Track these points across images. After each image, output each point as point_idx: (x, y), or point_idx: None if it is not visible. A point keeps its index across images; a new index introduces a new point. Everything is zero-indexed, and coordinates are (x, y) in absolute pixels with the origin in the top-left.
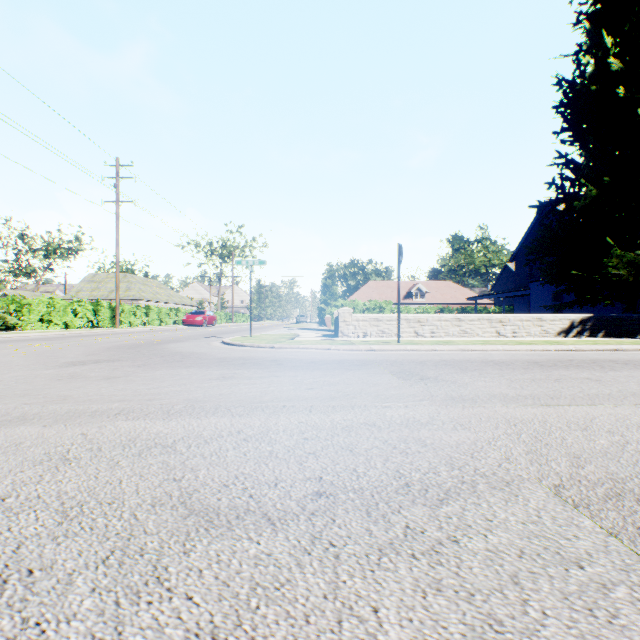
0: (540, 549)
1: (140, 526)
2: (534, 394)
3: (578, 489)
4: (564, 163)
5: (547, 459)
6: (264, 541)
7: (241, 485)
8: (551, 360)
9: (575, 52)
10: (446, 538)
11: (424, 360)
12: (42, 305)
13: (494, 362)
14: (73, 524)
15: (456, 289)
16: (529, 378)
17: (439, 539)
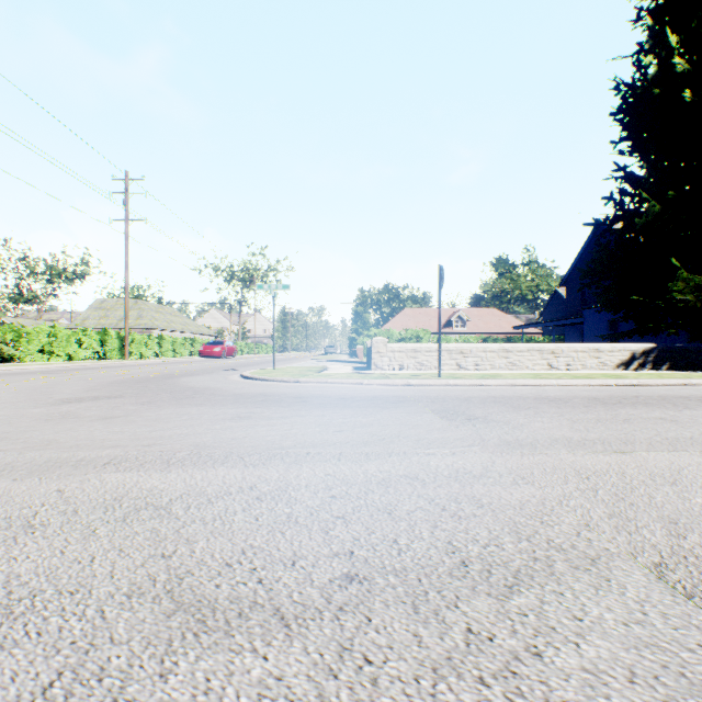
0: (657, 668)
1: (106, 630)
2: (603, 438)
3: (686, 570)
4: (622, 176)
5: (637, 525)
6: (273, 655)
7: (248, 564)
8: (614, 396)
9: (635, 52)
10: (524, 649)
11: (469, 396)
12: (42, 334)
13: (549, 399)
14: (15, 627)
15: (501, 317)
16: (593, 418)
17: (514, 651)
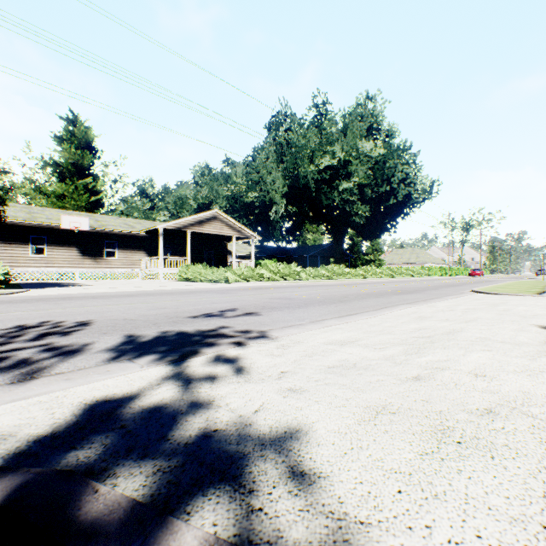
0: None
1: None
2: None
3: None
4: None
5: None
6: None
7: None
8: None
9: None
10: None
11: None
12: (434, 269)
13: None
14: None
15: None
16: None
17: None
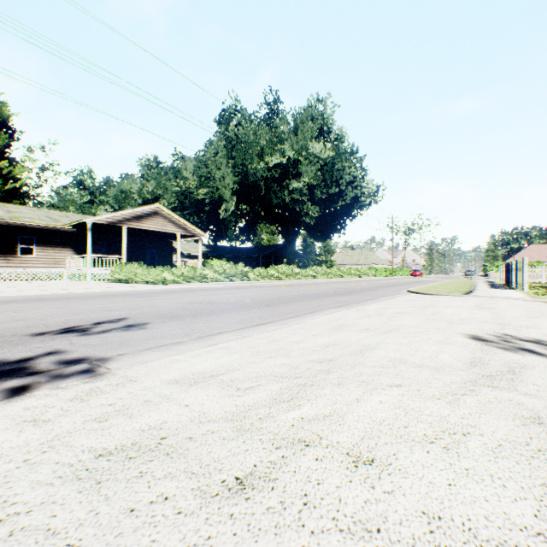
0: None
1: None
2: None
3: None
4: None
5: None
6: None
7: None
8: None
9: None
10: None
11: None
12: (380, 269)
13: None
14: None
15: None
16: None
17: None
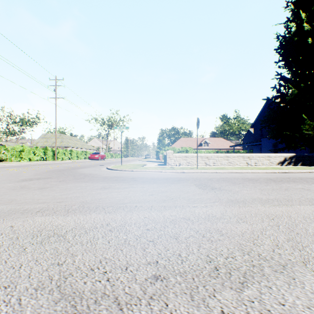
0: None
1: (19, 312)
2: (277, 198)
3: None
4: (280, 78)
5: (302, 245)
6: None
7: (102, 269)
8: (278, 178)
9: (285, 21)
10: None
11: (211, 178)
12: (17, 149)
13: (249, 179)
14: None
15: (224, 141)
16: (270, 188)
17: None
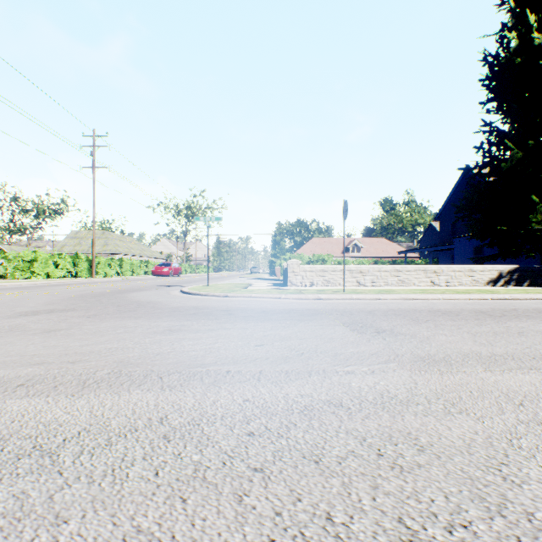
0: None
1: None
2: (510, 353)
3: None
4: (489, 131)
5: None
6: None
7: None
8: (496, 309)
9: (499, 31)
10: None
11: (372, 309)
12: (26, 258)
13: (442, 312)
14: None
15: (387, 244)
16: (489, 331)
17: None
